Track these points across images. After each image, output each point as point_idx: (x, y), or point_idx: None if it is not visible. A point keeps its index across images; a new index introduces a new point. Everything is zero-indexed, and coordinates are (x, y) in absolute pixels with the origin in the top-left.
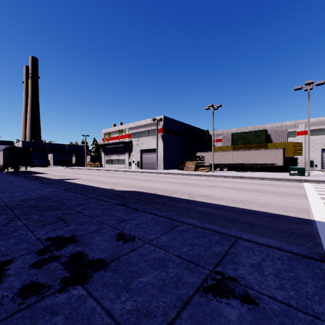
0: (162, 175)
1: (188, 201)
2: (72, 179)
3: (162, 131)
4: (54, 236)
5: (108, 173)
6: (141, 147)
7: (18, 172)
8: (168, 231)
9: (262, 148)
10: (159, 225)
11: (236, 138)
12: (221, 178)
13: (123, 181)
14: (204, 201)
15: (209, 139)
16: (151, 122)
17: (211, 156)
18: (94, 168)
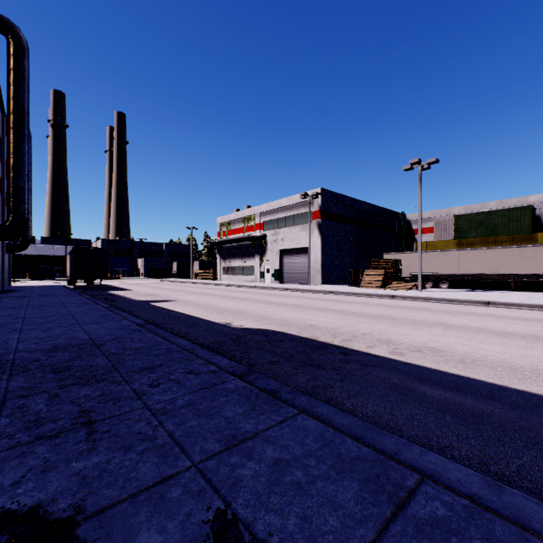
0: (320, 297)
1: (393, 364)
2: (165, 300)
3: (318, 215)
4: (26, 504)
5: (226, 291)
6: (281, 244)
7: (90, 287)
8: (386, 528)
9: (523, 242)
10: (345, 477)
11: (464, 225)
12: (442, 304)
13: (249, 306)
14: (434, 368)
15: (407, 229)
16: (299, 201)
17: (413, 259)
18: (204, 281)
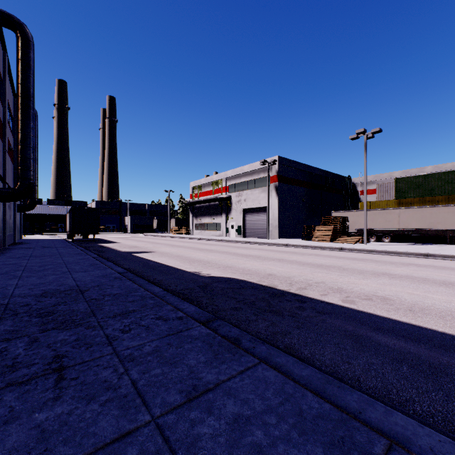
0: (277, 249)
1: (346, 312)
2: (145, 251)
3: (276, 179)
4: None
5: (197, 244)
6: (244, 204)
7: (85, 240)
8: None
9: None
10: (307, 440)
11: (404, 186)
12: (385, 256)
13: (216, 257)
14: (385, 316)
15: (352, 191)
16: (259, 167)
17: (358, 217)
18: (179, 235)
